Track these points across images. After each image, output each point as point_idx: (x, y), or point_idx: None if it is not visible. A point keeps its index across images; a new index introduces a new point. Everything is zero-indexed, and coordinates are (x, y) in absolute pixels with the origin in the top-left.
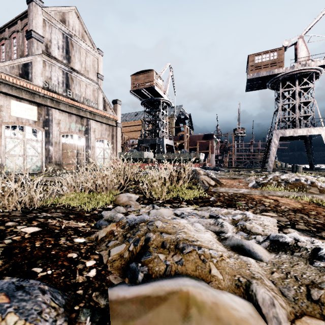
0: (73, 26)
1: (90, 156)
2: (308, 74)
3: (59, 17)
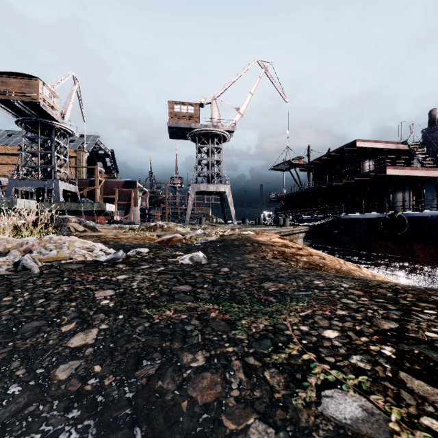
0: None
1: None
2: (219, 135)
3: None
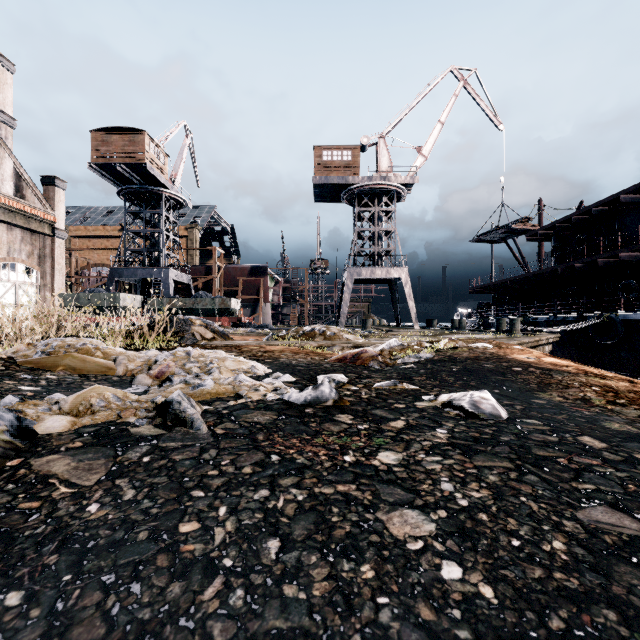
0: None
1: None
2: (390, 192)
3: None
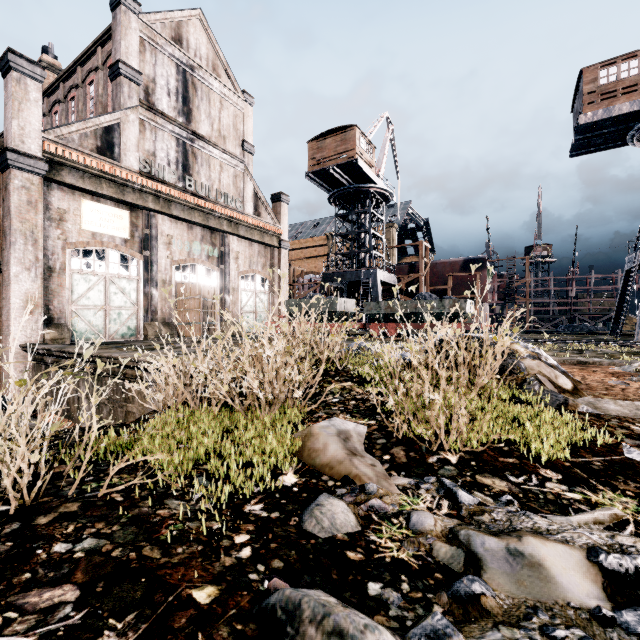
0: (197, 49)
1: (229, 308)
2: None
3: (170, 31)
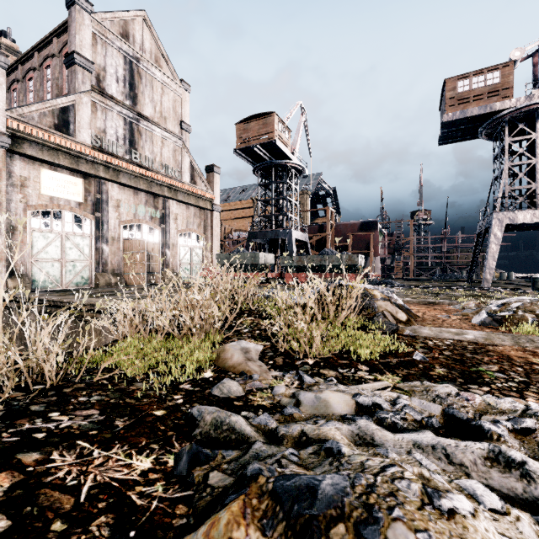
0: (142, 44)
1: (169, 261)
2: None
3: (119, 28)
